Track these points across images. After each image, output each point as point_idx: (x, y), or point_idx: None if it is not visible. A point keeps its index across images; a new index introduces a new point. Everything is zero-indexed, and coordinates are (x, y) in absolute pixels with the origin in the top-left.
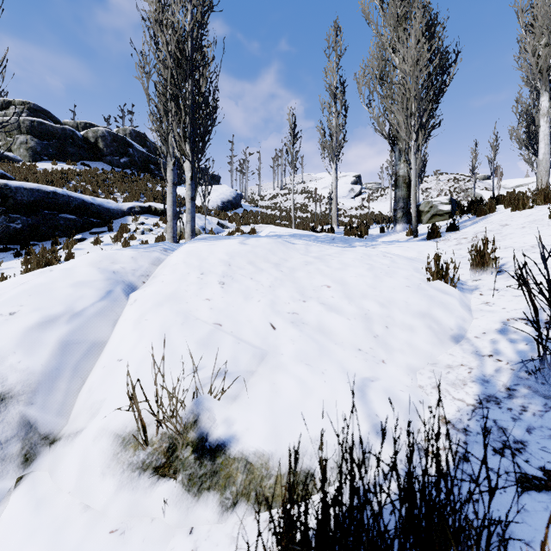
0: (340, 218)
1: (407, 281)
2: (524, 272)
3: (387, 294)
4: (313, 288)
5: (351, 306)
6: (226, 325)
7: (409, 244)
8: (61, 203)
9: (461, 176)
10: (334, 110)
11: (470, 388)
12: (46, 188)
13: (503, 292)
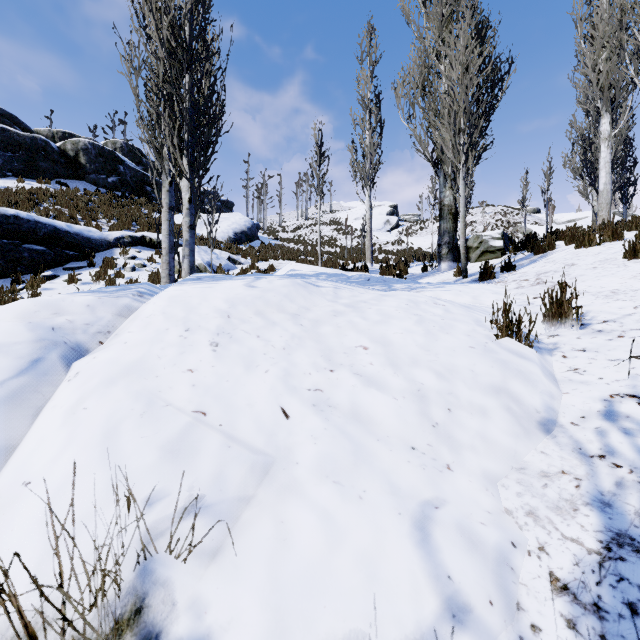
0: (374, 254)
1: (470, 340)
2: (613, 326)
3: (446, 358)
4: (345, 351)
5: (398, 377)
6: (214, 414)
7: (461, 287)
8: (25, 230)
9: (508, 208)
10: (368, 127)
11: (585, 517)
12: (4, 210)
13: (593, 354)
